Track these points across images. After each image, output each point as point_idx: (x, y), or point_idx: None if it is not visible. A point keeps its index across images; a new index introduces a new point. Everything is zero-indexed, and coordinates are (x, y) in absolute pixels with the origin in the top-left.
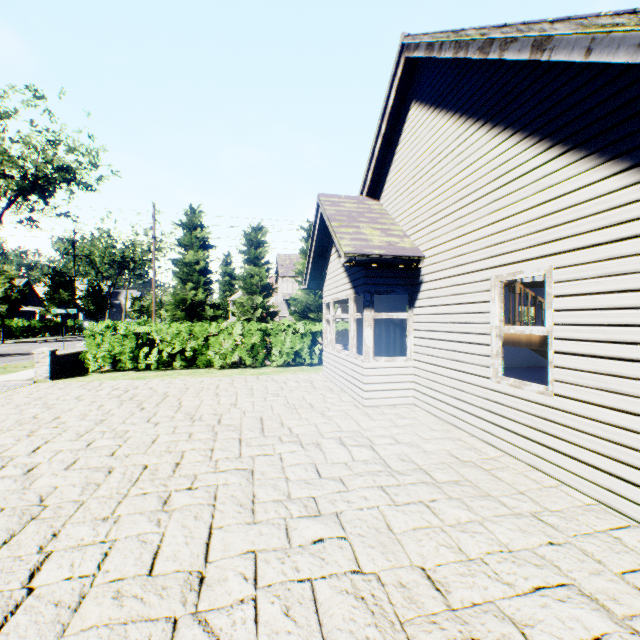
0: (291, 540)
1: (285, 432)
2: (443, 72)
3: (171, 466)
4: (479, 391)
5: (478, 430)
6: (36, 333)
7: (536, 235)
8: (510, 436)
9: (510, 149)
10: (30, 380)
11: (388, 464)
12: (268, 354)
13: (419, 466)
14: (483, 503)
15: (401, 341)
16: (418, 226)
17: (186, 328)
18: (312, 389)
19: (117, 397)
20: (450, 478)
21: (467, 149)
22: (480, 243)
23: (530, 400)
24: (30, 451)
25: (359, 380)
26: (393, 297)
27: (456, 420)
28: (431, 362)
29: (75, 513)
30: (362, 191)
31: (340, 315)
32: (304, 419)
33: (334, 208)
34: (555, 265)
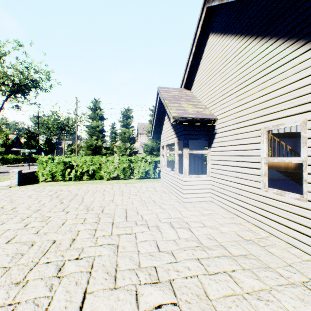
0: (139, 305)
1: (139, 218)
2: (229, 13)
3: (69, 241)
4: (253, 196)
5: (252, 219)
6: (20, 161)
7: (294, 100)
8: (274, 224)
9: (274, 50)
10: (8, 186)
11: (200, 241)
12: (132, 172)
13: (220, 243)
14: (266, 273)
15: (201, 166)
16: (213, 102)
17: (89, 159)
18: (154, 192)
19: (50, 196)
20: (241, 252)
21: (244, 54)
22: (253, 108)
23: (289, 203)
24: None
25: (180, 187)
26: (197, 143)
27: (237, 212)
28: (221, 178)
29: (0, 278)
30: (181, 85)
31: (169, 152)
32: (150, 210)
33: (166, 94)
34: (308, 118)
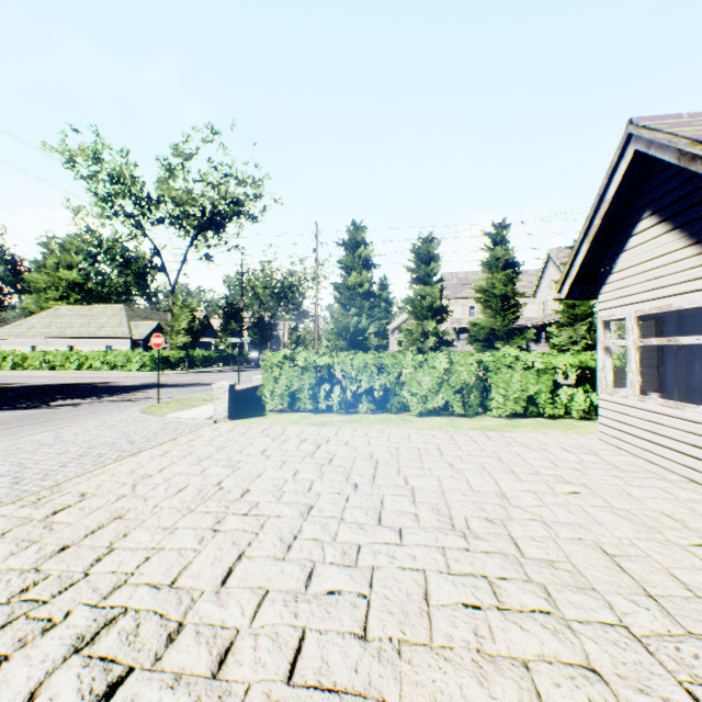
0: None
1: None
2: None
3: None
4: None
5: None
6: (212, 363)
7: None
8: None
9: None
10: (210, 419)
11: None
12: (482, 398)
13: None
14: None
15: None
16: None
17: (373, 360)
18: (618, 471)
19: (310, 456)
20: None
21: None
22: None
23: None
24: (217, 580)
25: None
26: None
27: None
28: None
29: None
30: None
31: (679, 338)
32: None
33: (688, 128)
34: None
